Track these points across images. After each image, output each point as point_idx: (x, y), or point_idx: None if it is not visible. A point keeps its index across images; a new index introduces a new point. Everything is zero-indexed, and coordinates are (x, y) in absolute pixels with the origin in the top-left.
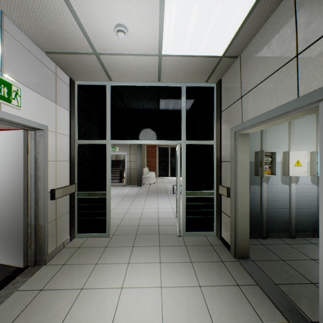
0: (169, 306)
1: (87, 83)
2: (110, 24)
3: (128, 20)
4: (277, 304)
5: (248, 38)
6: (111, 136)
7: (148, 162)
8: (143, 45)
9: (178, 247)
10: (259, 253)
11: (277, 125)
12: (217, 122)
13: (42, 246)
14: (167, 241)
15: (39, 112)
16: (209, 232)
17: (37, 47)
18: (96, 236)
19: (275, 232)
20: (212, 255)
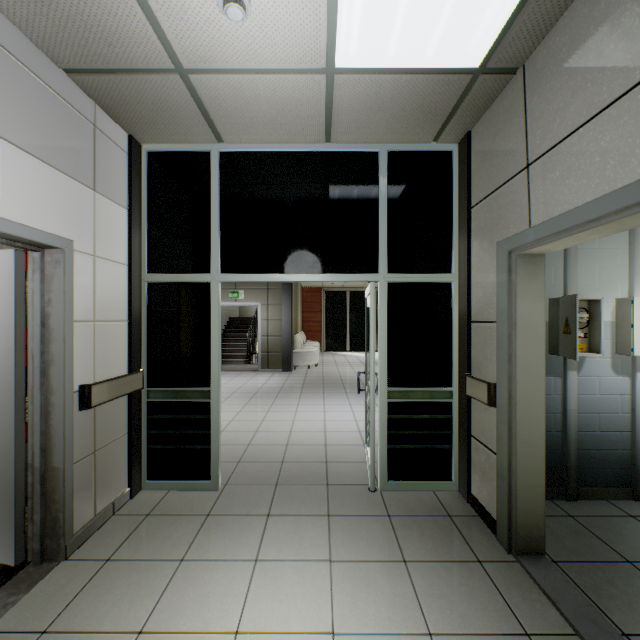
0: None
1: (167, 147)
2: None
3: None
4: None
5: (550, 13)
6: (222, 264)
7: (304, 321)
8: (290, 42)
9: (373, 518)
10: (567, 539)
11: (603, 238)
12: (460, 231)
13: (58, 517)
14: (347, 503)
15: (49, 208)
16: (442, 483)
17: (45, 56)
18: (187, 488)
19: (597, 487)
20: (454, 542)
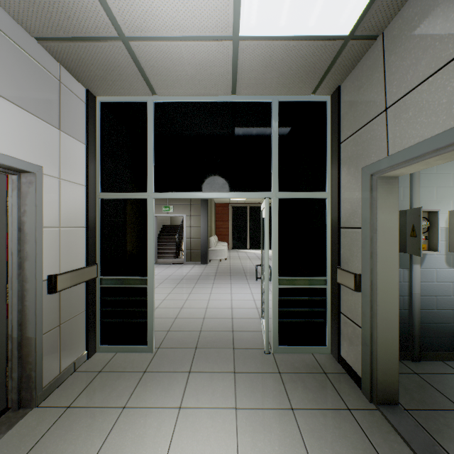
0: None
1: (115, 98)
2: None
3: None
4: None
5: None
6: (155, 185)
7: (217, 228)
8: (205, 15)
9: (267, 374)
10: (414, 392)
11: (439, 165)
12: (332, 160)
13: (31, 374)
14: (248, 362)
15: (23, 142)
16: (319, 348)
17: (20, 26)
18: (130, 351)
19: (435, 351)
20: (329, 394)
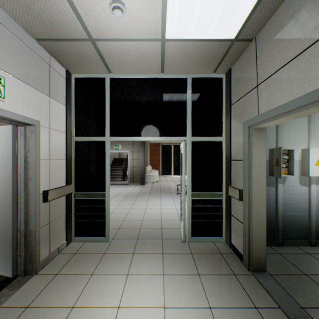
0: None
1: (84, 75)
2: None
3: None
4: None
5: (267, 14)
6: (111, 132)
7: (151, 160)
8: (144, 27)
9: (184, 255)
10: (276, 264)
11: (295, 120)
12: (226, 116)
13: (32, 254)
14: (171, 247)
15: (28, 105)
16: (217, 238)
17: (26, 32)
18: (94, 241)
19: (292, 240)
20: (222, 266)
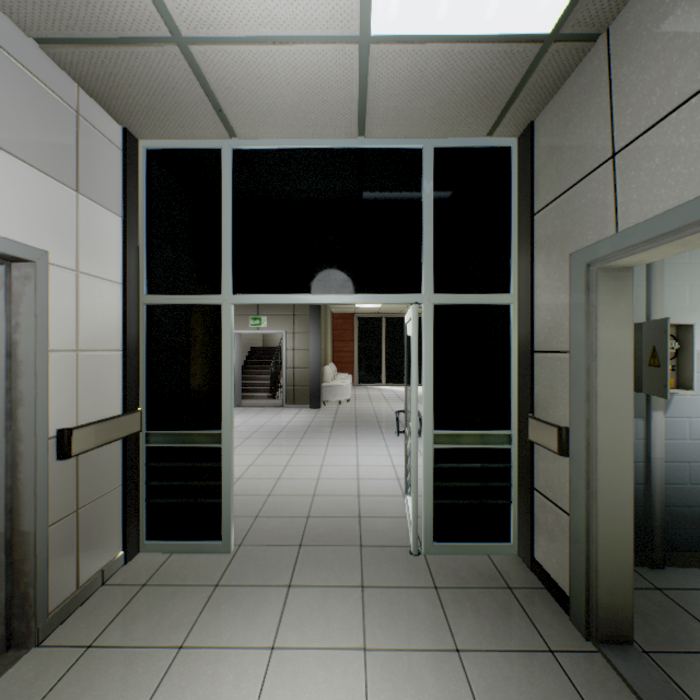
0: None
1: (170, 143)
2: None
3: None
4: None
5: None
6: (235, 283)
7: (335, 351)
8: None
9: (416, 591)
10: (657, 621)
11: (694, 250)
12: (520, 243)
13: (27, 593)
14: (384, 570)
15: (14, 210)
16: (499, 546)
17: (8, 19)
18: (193, 550)
19: (687, 551)
20: (517, 624)
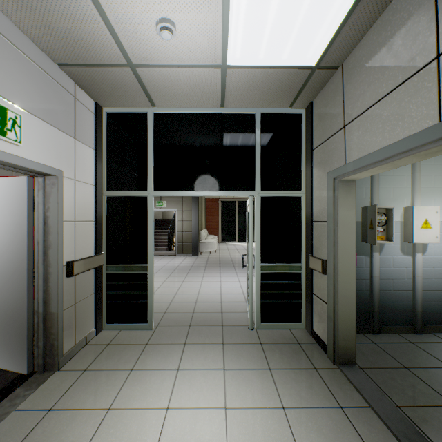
0: (237, 439)
1: (119, 109)
2: (150, 18)
3: (177, 11)
4: (404, 440)
5: (355, 37)
6: (154, 185)
7: (207, 222)
8: (199, 50)
9: (251, 345)
10: (370, 356)
11: (395, 169)
12: (306, 164)
13: (54, 343)
14: (234, 336)
15: (49, 151)
16: (295, 324)
17: (46, 56)
18: (132, 328)
19: (391, 325)
20: (300, 358)
